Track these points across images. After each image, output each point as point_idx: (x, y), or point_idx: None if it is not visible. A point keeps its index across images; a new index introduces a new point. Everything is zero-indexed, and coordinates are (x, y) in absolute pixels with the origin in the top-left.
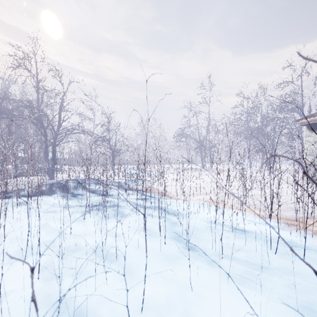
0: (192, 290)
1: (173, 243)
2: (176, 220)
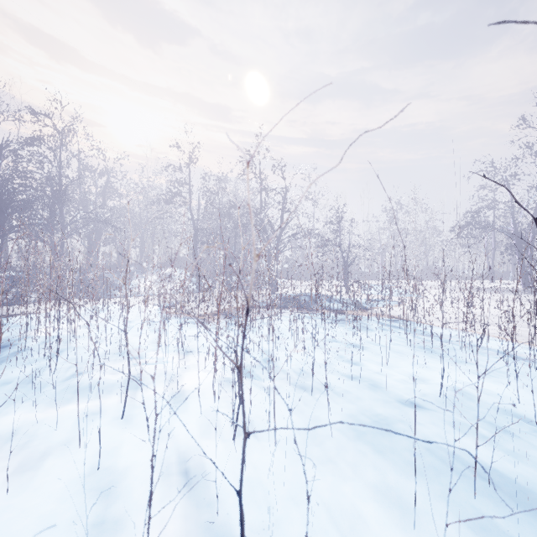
0: (426, 364)
1: (419, 349)
2: (428, 338)
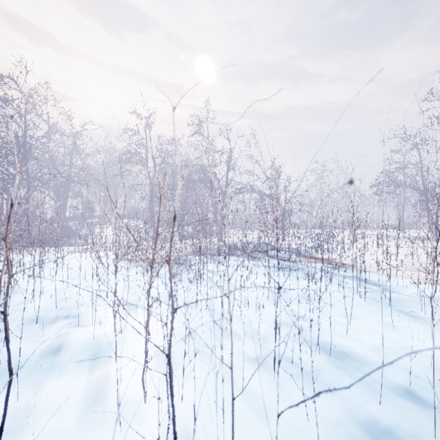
0: (393, 324)
1: (374, 302)
2: (377, 288)
